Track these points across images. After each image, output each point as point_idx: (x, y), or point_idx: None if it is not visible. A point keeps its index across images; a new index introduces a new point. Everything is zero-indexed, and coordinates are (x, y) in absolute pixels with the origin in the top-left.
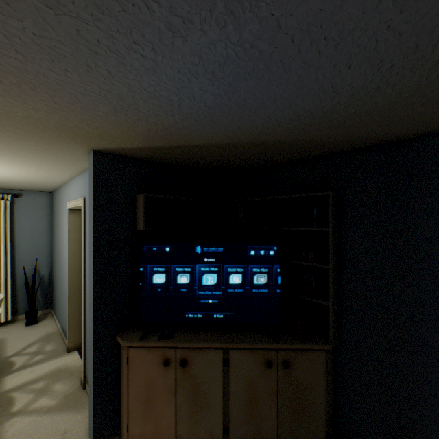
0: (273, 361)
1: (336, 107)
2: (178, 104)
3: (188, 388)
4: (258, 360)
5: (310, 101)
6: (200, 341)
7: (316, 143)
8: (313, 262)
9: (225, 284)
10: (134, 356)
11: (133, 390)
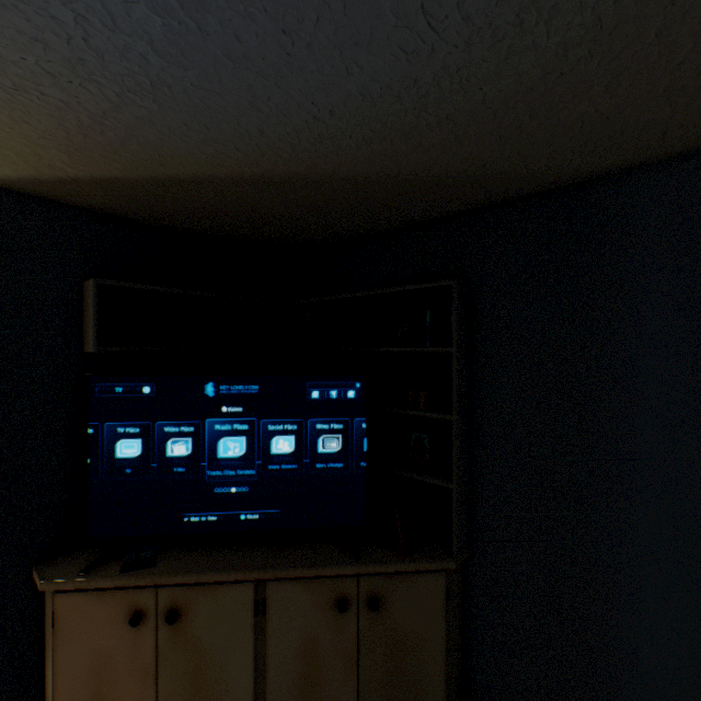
0: (350, 597)
1: (444, 81)
2: (84, 38)
3: (183, 665)
4: (323, 598)
5: (387, 57)
6: (207, 571)
7: (426, 186)
8: (425, 410)
9: (263, 455)
10: (68, 609)
11: (65, 680)
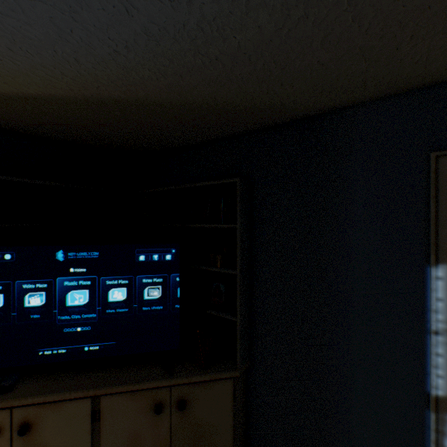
0: (165, 402)
1: (206, 27)
2: None
3: None
4: (145, 404)
5: (155, 2)
6: (53, 392)
7: (216, 112)
8: (221, 267)
9: (102, 303)
10: None
11: None
